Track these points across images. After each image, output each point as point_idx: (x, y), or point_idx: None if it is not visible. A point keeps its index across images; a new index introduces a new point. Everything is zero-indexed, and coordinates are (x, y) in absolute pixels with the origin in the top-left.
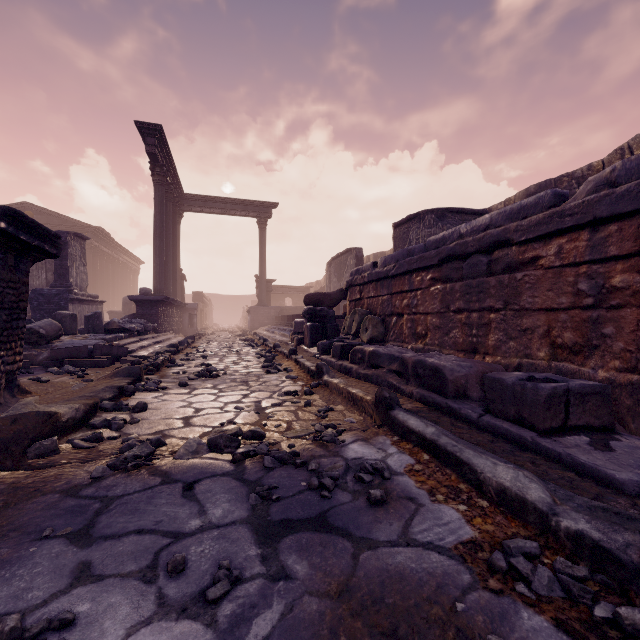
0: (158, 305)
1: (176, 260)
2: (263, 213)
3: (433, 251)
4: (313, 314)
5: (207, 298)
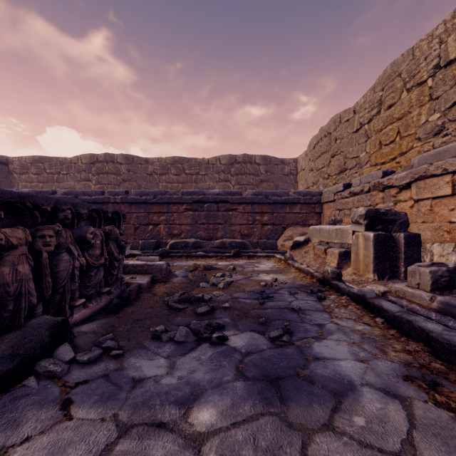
0: None
1: None
2: None
3: None
4: None
5: None
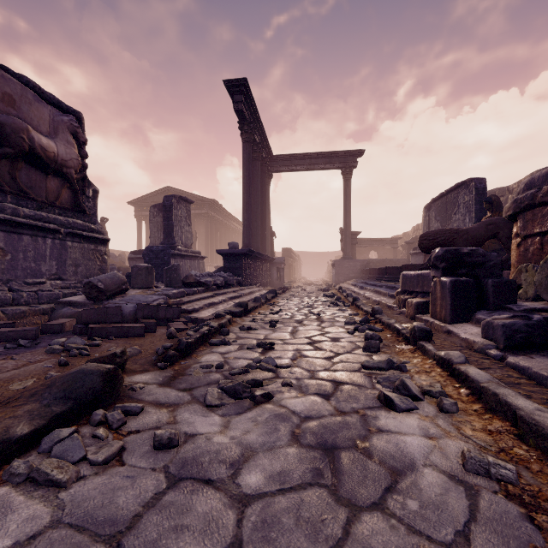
0: (242, 258)
1: (265, 217)
2: (348, 163)
3: None
4: (454, 261)
5: (295, 254)
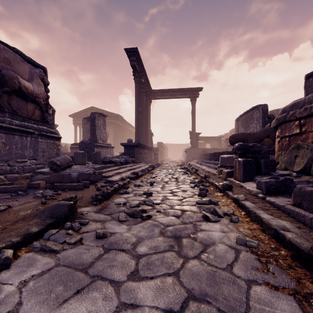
0: (135, 148)
1: (147, 125)
2: (194, 94)
3: None
4: (245, 150)
5: (165, 145)
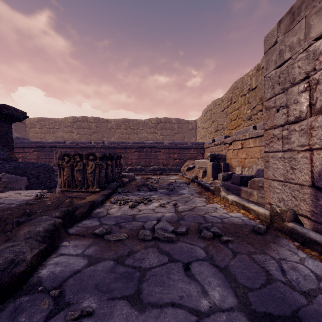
0: None
1: None
2: None
3: (34, 144)
4: None
5: None
